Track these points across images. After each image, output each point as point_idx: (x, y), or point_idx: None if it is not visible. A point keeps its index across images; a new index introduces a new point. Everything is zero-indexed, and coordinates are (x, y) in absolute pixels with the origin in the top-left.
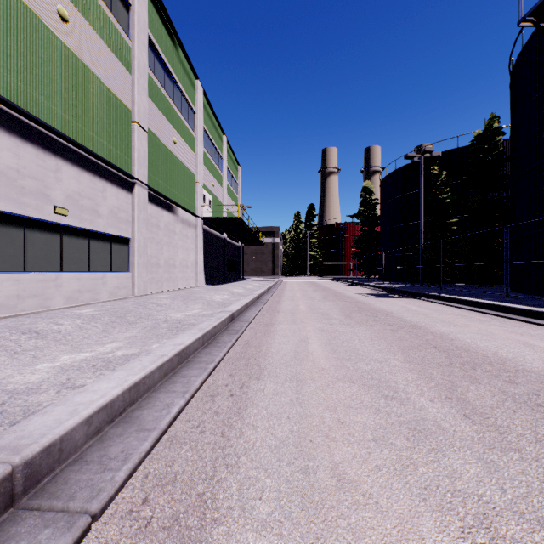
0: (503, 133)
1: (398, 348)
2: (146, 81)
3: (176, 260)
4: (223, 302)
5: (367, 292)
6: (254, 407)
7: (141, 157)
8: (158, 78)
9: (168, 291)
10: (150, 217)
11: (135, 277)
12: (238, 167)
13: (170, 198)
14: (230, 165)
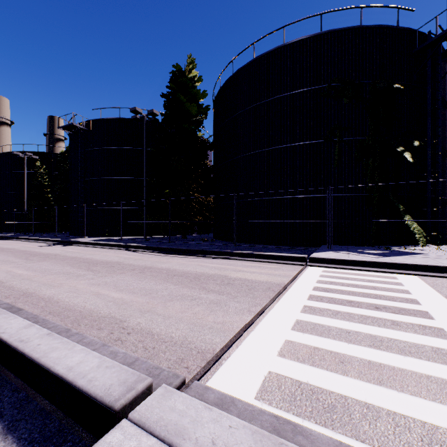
0: None
1: None
2: None
3: None
4: None
5: None
6: None
7: None
8: None
9: None
10: None
11: None
12: None
13: None
14: None
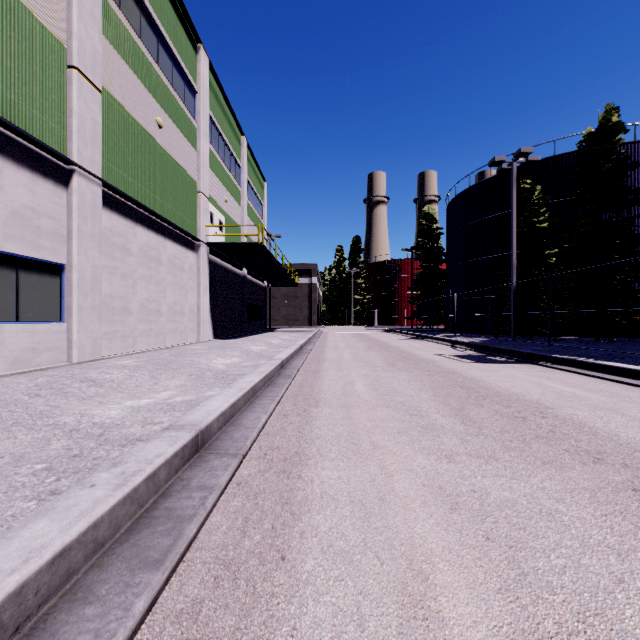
0: (625, 130)
1: None
2: (98, 6)
3: (162, 303)
4: (227, 370)
5: (447, 351)
6: None
7: (87, 130)
8: (127, 17)
9: (145, 352)
10: (110, 233)
11: (73, 331)
12: (263, 183)
13: (150, 208)
14: (252, 178)
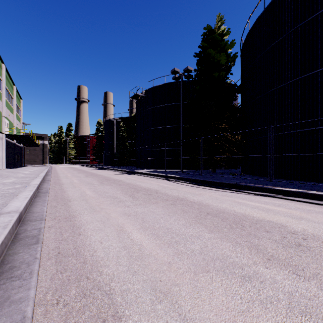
0: None
1: (85, 175)
2: None
3: None
4: (30, 173)
5: (92, 169)
6: (61, 178)
7: None
8: None
9: None
10: None
11: None
12: (21, 100)
13: None
14: (17, 100)
